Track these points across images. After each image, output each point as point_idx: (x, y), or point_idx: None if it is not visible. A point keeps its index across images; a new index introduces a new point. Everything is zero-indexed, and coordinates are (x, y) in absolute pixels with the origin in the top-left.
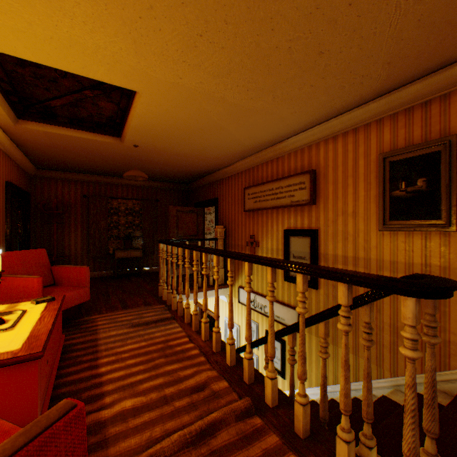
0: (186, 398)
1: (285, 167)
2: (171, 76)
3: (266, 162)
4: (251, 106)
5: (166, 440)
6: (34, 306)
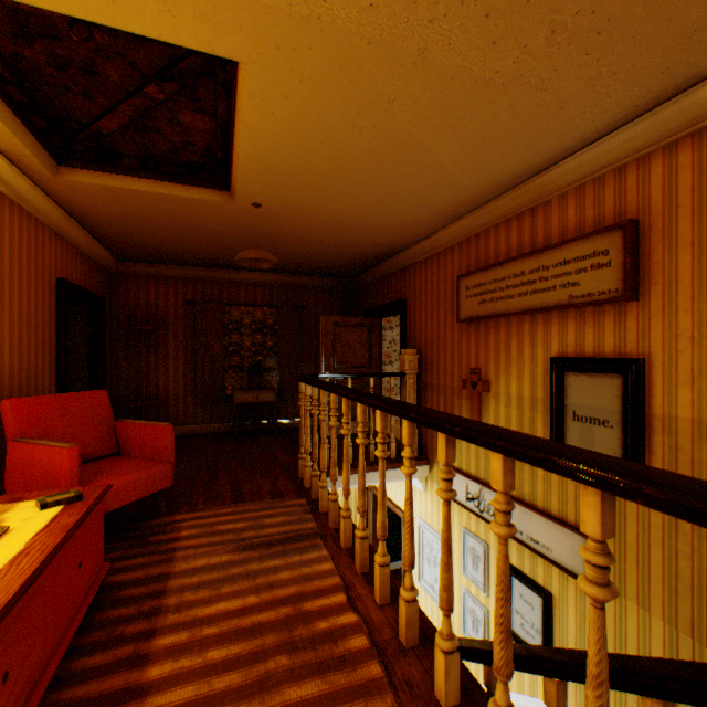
0: None
1: (552, 224)
2: None
3: (506, 220)
4: (489, 71)
5: None
6: (34, 515)
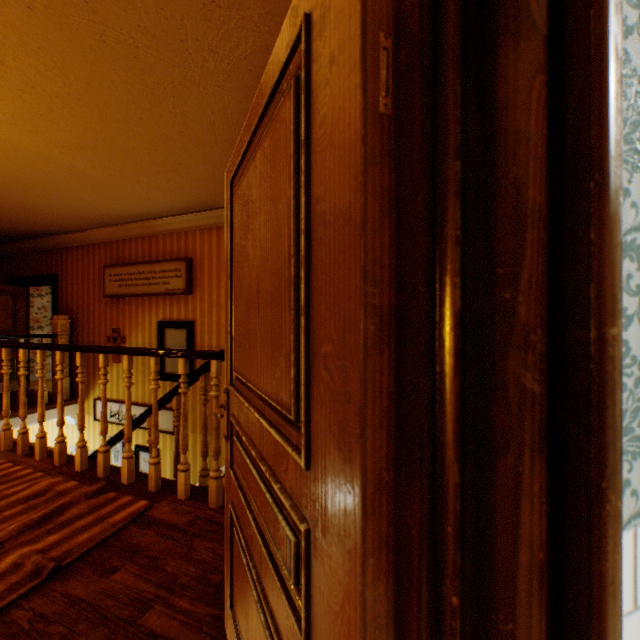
0: (21, 506)
1: (160, 249)
2: None
3: (137, 238)
4: (112, 181)
5: (1, 533)
6: None
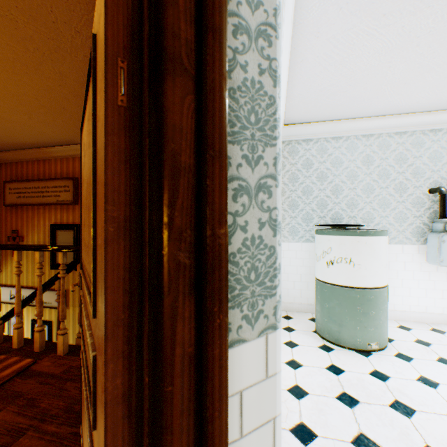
0: None
1: (53, 170)
2: None
3: (33, 161)
4: (7, 117)
5: None
6: None
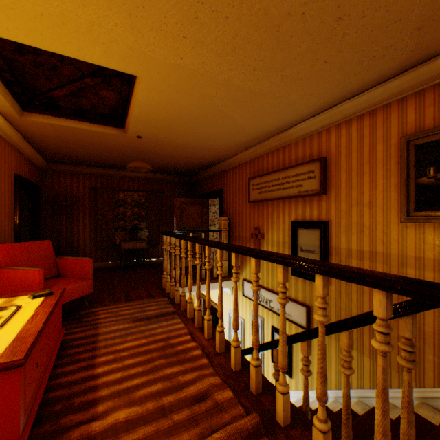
0: (185, 410)
1: (292, 156)
2: (170, 55)
3: (272, 151)
4: (257, 89)
5: None
6: (31, 301)
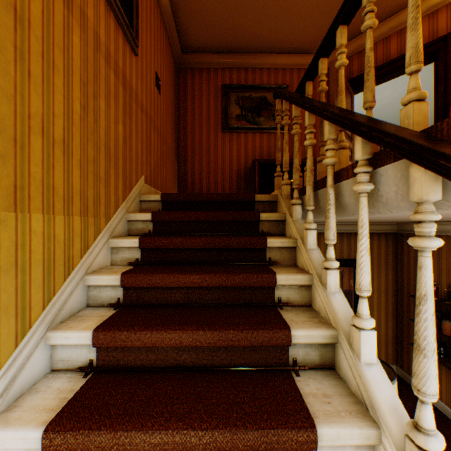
0: None
1: None
2: None
3: None
4: None
5: None
6: None
